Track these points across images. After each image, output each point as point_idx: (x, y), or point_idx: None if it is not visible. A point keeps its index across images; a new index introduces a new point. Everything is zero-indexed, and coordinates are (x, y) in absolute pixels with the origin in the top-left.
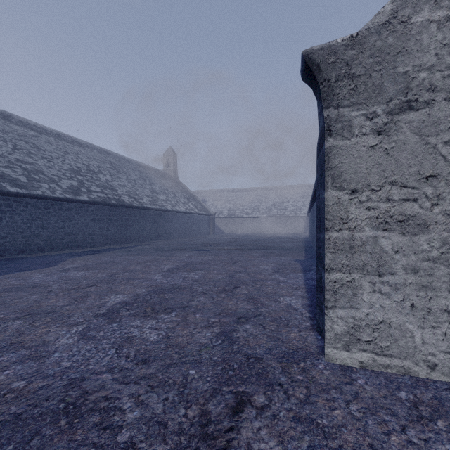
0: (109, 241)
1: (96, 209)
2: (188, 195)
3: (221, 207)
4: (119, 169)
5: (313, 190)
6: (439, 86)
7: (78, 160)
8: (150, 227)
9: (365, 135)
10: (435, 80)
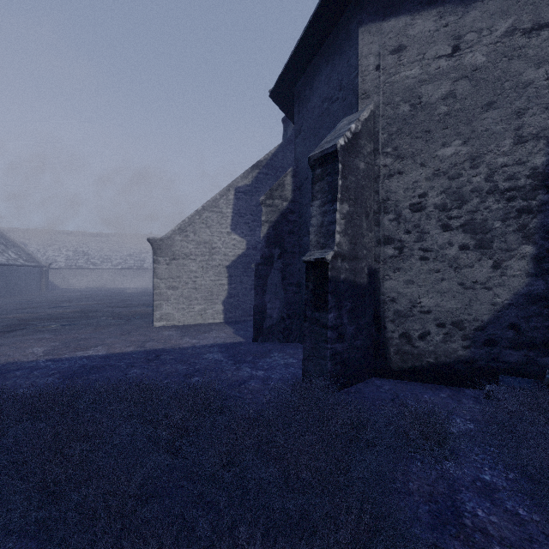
0: None
1: None
2: (3, 239)
3: (53, 255)
4: None
5: None
6: (181, 255)
7: None
8: None
9: (164, 265)
10: (180, 254)
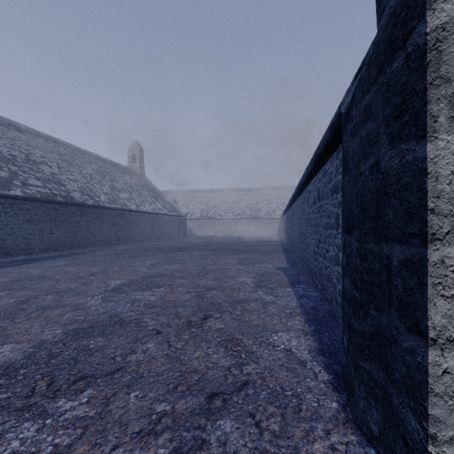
0: (53, 247)
1: (34, 208)
2: (156, 194)
3: (193, 208)
4: (71, 161)
5: (297, 186)
6: None
7: (13, 147)
8: (108, 229)
9: None
10: None
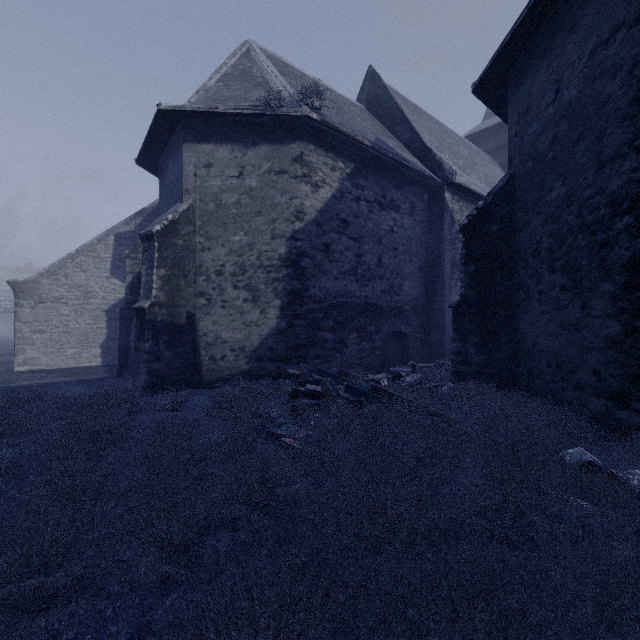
0: None
1: None
2: None
3: None
4: None
5: None
6: (49, 299)
7: None
8: None
9: (28, 308)
10: (48, 297)
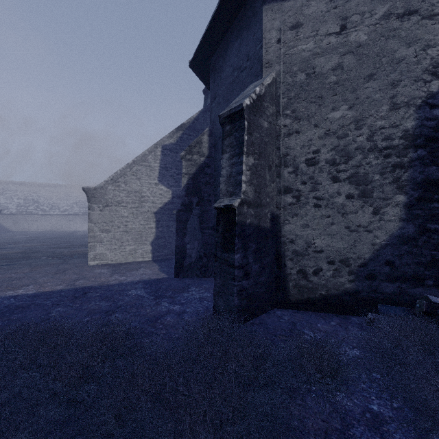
0: None
1: None
2: None
3: (5, 202)
4: None
5: None
6: (113, 203)
7: None
8: None
9: (98, 211)
10: (112, 201)
